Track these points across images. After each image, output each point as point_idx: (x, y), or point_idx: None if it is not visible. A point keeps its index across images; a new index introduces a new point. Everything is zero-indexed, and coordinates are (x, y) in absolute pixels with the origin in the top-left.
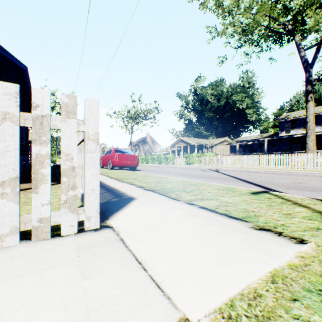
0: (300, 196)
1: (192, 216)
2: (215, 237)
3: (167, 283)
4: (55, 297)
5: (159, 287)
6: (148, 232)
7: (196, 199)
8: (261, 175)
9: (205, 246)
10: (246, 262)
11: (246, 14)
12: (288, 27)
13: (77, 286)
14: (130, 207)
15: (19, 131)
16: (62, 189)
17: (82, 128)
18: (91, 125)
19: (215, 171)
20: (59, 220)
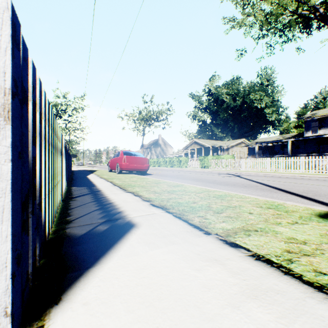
0: None
1: (254, 297)
2: None
3: None
4: None
5: None
6: None
7: (238, 231)
8: (297, 182)
9: None
10: None
11: None
12: (319, 11)
13: None
14: (121, 250)
15: None
16: None
17: None
18: None
19: (235, 176)
20: None
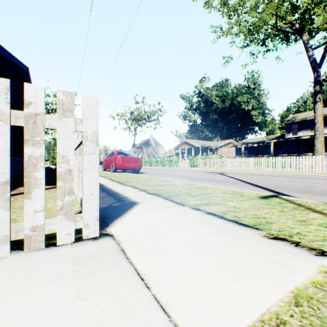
0: (312, 201)
1: (199, 223)
2: (225, 247)
3: (174, 305)
4: (43, 323)
5: (165, 310)
6: (151, 241)
7: (203, 204)
8: (269, 178)
9: (214, 259)
10: (263, 278)
11: (252, 12)
12: (295, 26)
13: (70, 308)
14: (132, 212)
15: (10, 131)
16: (58, 195)
17: (79, 127)
18: (89, 124)
19: (220, 174)
20: (54, 228)
